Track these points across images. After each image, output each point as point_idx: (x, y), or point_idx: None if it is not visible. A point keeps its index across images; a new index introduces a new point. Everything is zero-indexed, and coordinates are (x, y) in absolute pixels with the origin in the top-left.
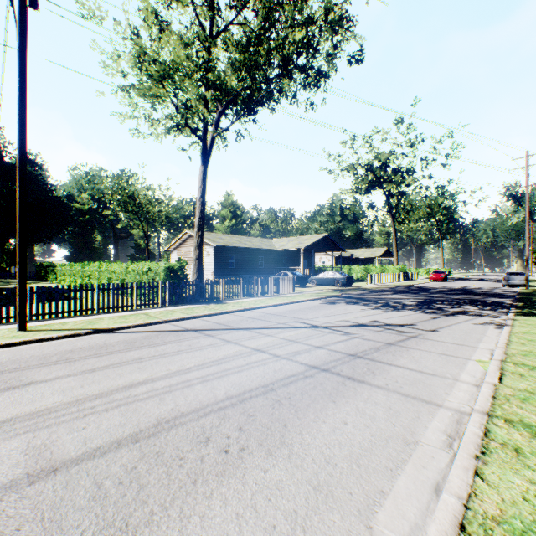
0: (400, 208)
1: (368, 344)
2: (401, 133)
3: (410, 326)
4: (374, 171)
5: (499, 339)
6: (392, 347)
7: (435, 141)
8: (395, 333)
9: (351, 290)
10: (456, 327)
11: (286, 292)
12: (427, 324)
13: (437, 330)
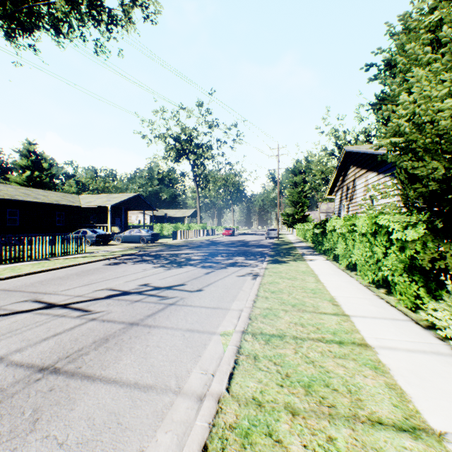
0: (204, 178)
1: (100, 331)
2: (202, 114)
3: (180, 287)
4: (182, 142)
5: (250, 295)
6: (131, 331)
7: (226, 128)
8: (155, 302)
9: (153, 246)
10: (221, 283)
11: (73, 253)
12: (197, 282)
13: (203, 289)
